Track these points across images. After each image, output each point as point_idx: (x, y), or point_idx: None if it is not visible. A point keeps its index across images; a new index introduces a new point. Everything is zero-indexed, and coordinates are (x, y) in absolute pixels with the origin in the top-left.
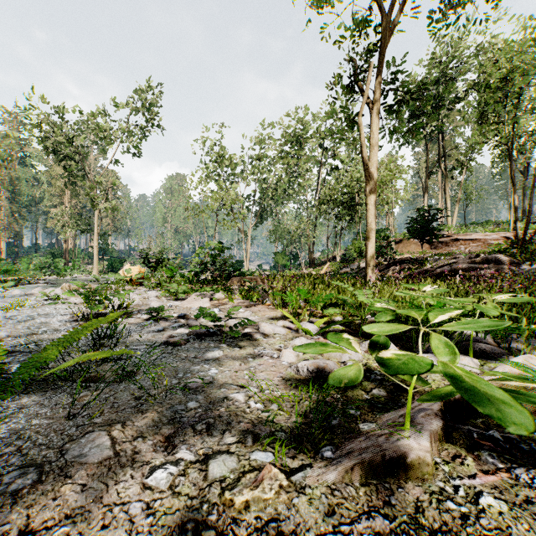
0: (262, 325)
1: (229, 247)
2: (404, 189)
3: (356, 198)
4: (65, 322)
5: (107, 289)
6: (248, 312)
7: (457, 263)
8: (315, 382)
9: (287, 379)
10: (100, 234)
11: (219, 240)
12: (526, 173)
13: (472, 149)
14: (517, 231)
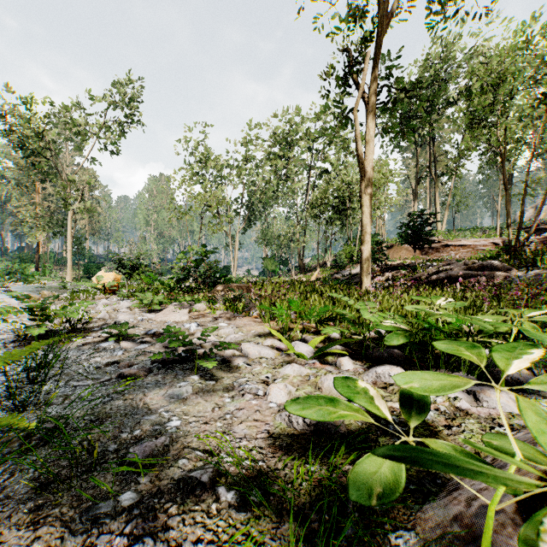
0: (246, 346)
1: (213, 252)
2: (396, 193)
3: (347, 202)
4: (2, 343)
5: (74, 298)
6: (231, 328)
7: (452, 269)
8: (314, 440)
9: (276, 436)
10: (74, 238)
11: (203, 245)
12: (511, 181)
13: (461, 155)
14: (510, 237)
